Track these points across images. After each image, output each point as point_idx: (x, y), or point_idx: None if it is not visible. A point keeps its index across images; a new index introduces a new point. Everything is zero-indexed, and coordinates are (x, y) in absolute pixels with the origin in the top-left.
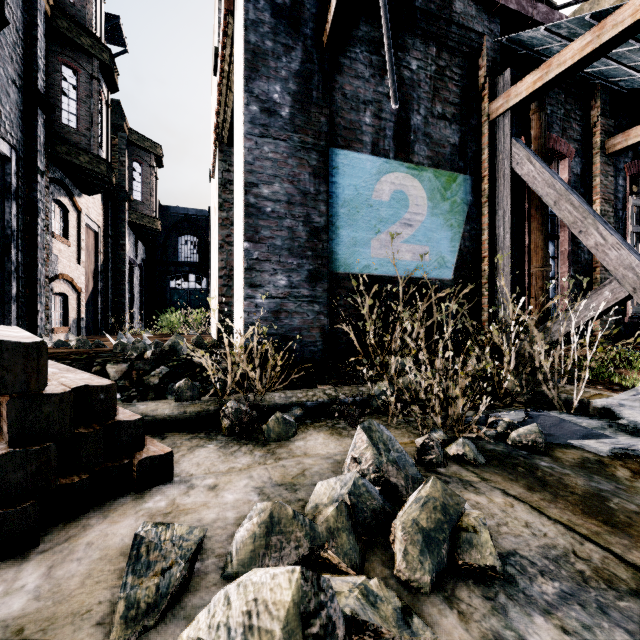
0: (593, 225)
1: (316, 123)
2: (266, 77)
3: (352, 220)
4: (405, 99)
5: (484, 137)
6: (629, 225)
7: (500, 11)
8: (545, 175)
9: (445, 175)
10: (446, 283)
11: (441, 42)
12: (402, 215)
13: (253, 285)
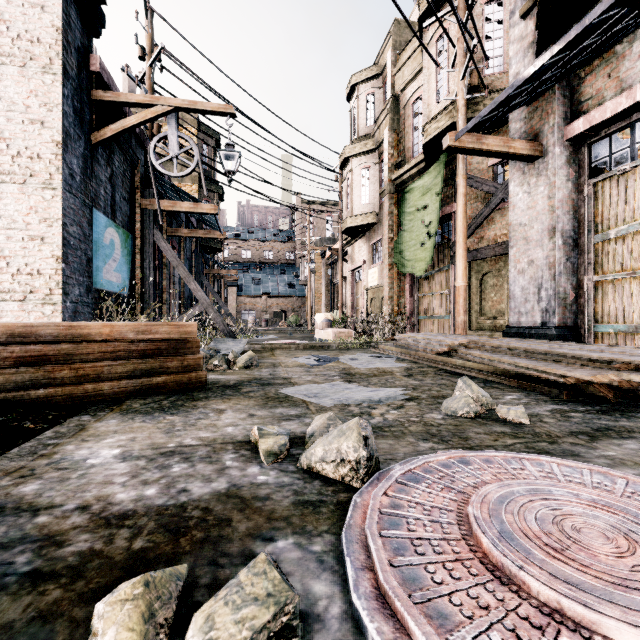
0: (193, 281)
1: (89, 190)
2: (71, 152)
3: (97, 254)
4: (114, 184)
5: (138, 215)
6: (172, 271)
7: (145, 150)
8: (172, 252)
9: (126, 233)
10: (126, 297)
11: (126, 156)
12: (113, 254)
13: (66, 293)
